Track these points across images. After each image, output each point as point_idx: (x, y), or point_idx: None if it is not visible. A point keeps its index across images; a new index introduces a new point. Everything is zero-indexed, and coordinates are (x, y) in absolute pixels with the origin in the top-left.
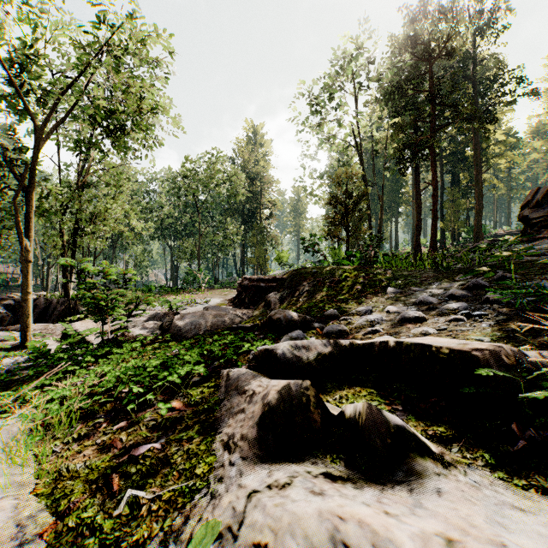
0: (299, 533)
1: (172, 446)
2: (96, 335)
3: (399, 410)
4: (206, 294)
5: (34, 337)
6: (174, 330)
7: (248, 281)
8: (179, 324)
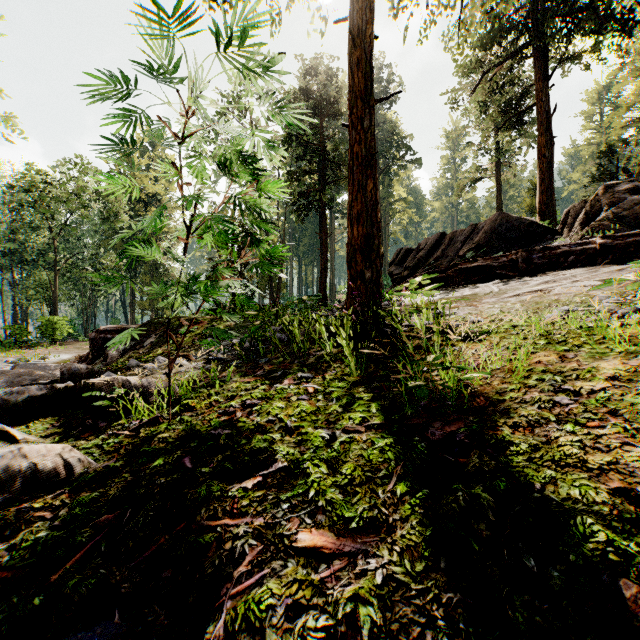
0: None
1: None
2: None
3: (54, 426)
4: (57, 348)
5: None
6: None
7: (96, 332)
8: None
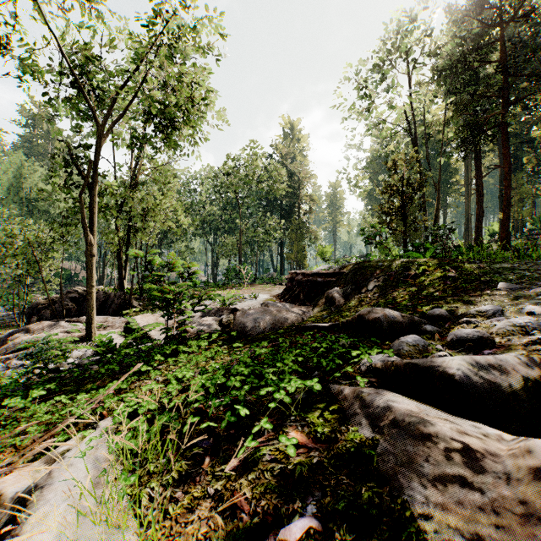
0: None
1: (342, 529)
2: (156, 329)
3: None
4: (250, 289)
5: (97, 329)
6: (238, 328)
7: (302, 275)
8: (243, 321)
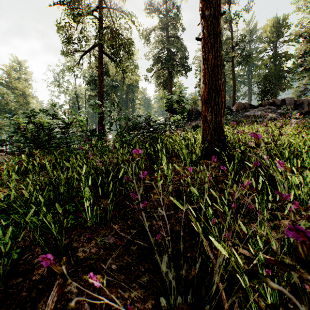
0: None
1: None
2: None
3: None
4: None
5: None
6: None
7: None
8: None
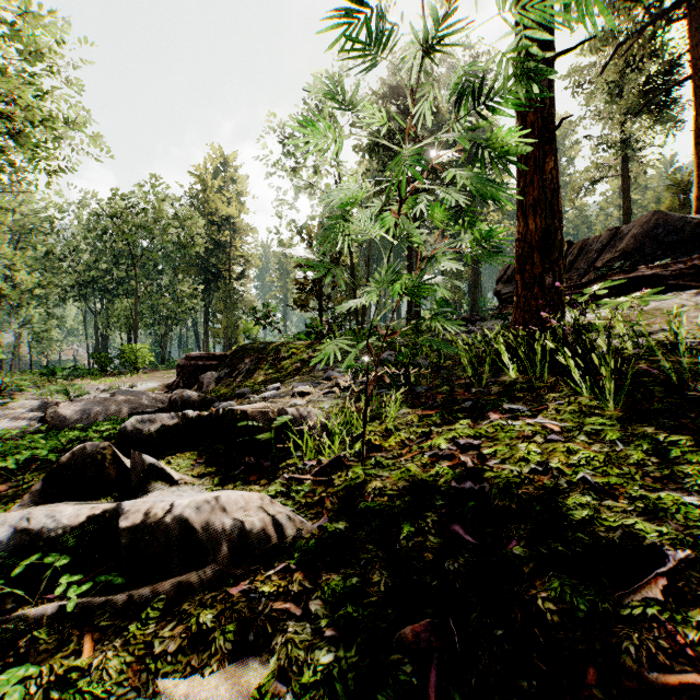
0: (2, 520)
1: None
2: None
3: (199, 463)
4: (141, 377)
5: None
6: (56, 421)
7: (185, 359)
8: (64, 414)
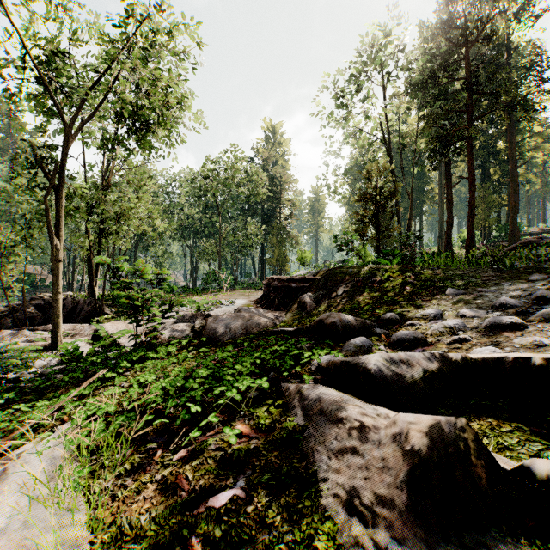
0: None
1: (261, 495)
2: (126, 337)
3: None
4: (229, 294)
5: (63, 338)
6: (208, 333)
7: (277, 281)
8: (214, 327)
